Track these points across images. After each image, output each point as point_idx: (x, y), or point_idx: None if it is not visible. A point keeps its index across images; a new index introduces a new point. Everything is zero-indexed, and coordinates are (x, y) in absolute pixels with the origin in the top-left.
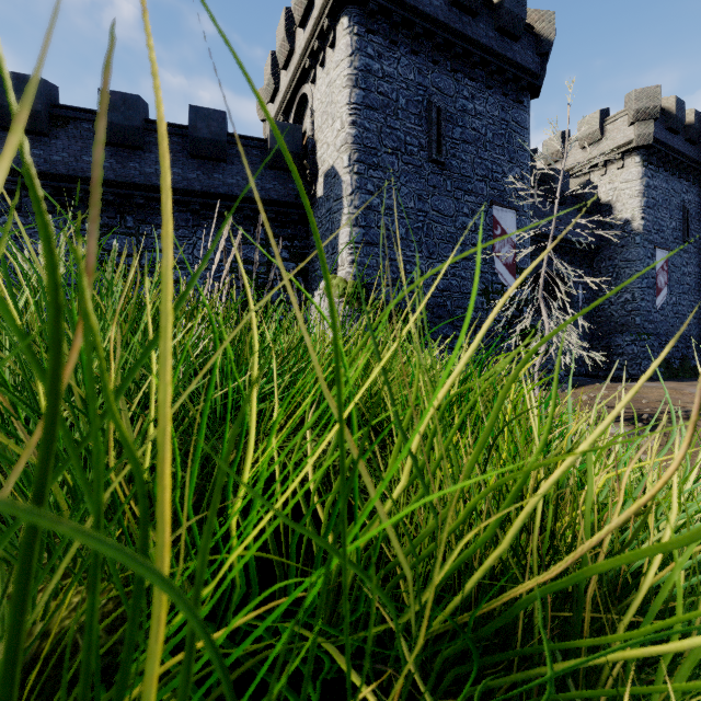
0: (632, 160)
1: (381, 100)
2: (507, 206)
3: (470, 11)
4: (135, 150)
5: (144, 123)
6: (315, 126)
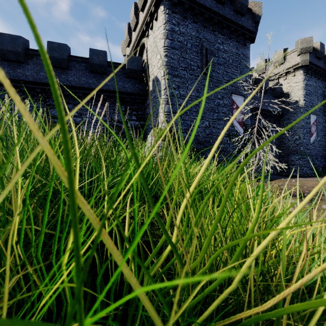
0: (299, 72)
1: (179, 44)
2: (239, 94)
3: (221, 2)
4: (64, 69)
5: (68, 57)
6: (148, 57)
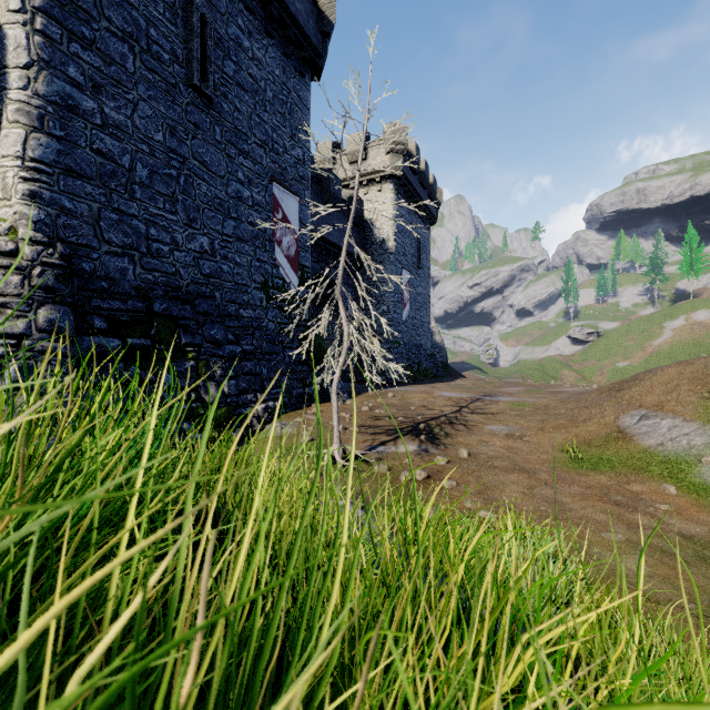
0: (388, 186)
1: None
2: (289, 188)
3: None
4: None
5: None
6: None
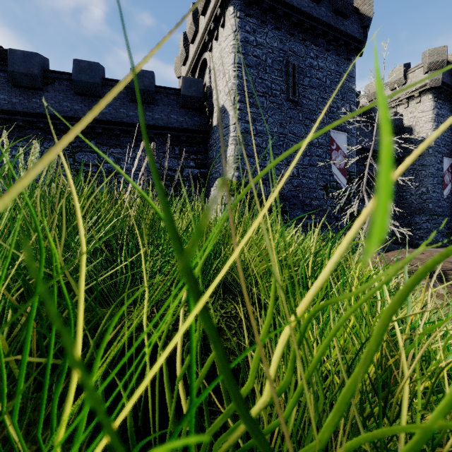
0: (426, 97)
1: (255, 60)
2: (340, 129)
3: None
4: (96, 98)
5: (102, 80)
6: (212, 79)
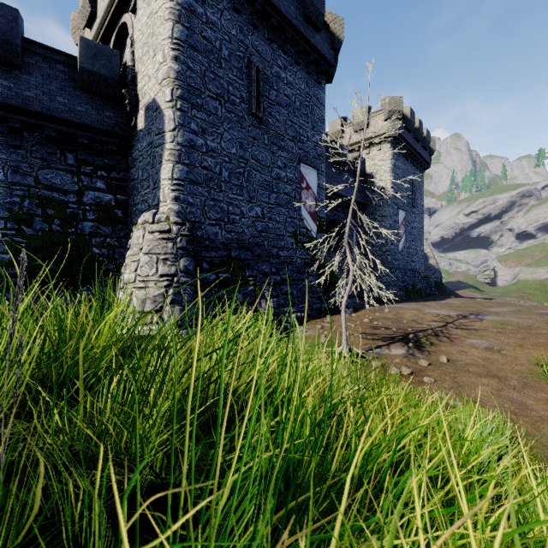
0: (386, 146)
1: (205, 44)
2: (311, 165)
3: None
4: None
5: None
6: (136, 57)
